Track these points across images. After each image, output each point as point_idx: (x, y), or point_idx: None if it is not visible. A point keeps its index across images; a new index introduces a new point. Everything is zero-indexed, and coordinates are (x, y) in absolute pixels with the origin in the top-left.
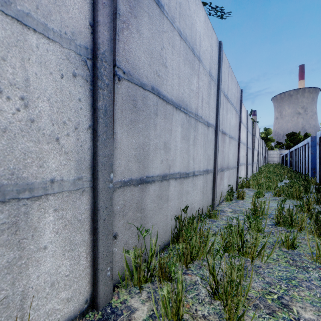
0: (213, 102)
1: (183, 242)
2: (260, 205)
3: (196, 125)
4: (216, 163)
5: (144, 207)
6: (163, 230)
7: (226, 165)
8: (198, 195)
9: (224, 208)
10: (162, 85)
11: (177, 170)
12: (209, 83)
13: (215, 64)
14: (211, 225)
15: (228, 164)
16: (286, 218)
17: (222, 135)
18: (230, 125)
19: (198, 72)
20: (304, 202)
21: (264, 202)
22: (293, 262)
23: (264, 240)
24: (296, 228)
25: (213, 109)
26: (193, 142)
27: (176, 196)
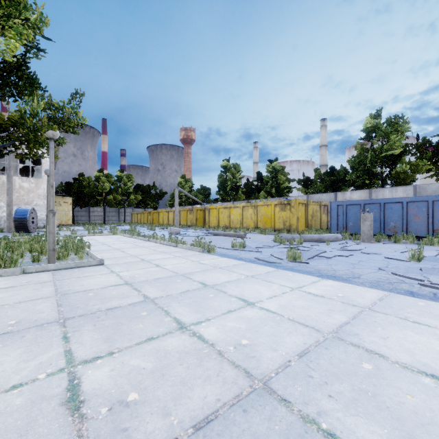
0: None
1: None
2: None
3: None
4: None
5: None
6: None
7: None
8: None
9: None
10: None
11: None
12: None
13: None
14: None
15: None
16: None
17: None
18: None
19: None
20: None
21: None
22: None
23: None
24: None
25: None
26: None
27: None
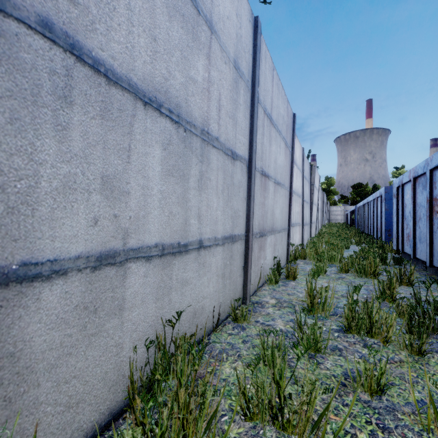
0: (243, 117)
1: (136, 423)
2: (320, 295)
3: (206, 152)
4: (250, 223)
5: (13, 350)
6: (105, 383)
7: (270, 226)
8: (212, 283)
9: (265, 298)
10: (91, 31)
11: (151, 240)
12: (234, 80)
13: (248, 54)
14: (234, 340)
15: (274, 225)
16: (362, 321)
17: (262, 177)
18: (276, 164)
19: (209, 51)
20: (384, 285)
21: (325, 290)
22: (385, 436)
23: (325, 372)
24: (378, 337)
25: (245, 131)
26: (199, 184)
27: (149, 295)
